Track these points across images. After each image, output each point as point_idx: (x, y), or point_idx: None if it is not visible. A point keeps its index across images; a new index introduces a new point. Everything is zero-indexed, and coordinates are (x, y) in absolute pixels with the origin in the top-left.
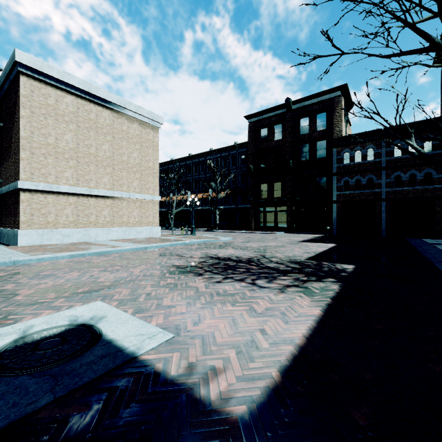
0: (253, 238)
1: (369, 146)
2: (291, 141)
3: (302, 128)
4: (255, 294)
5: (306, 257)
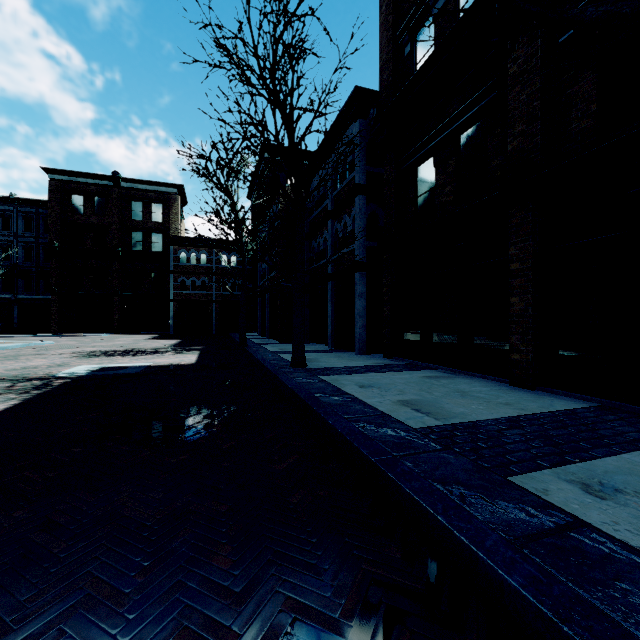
0: (83, 340)
1: (203, 252)
2: (121, 224)
3: (135, 213)
4: (164, 356)
5: (168, 346)
